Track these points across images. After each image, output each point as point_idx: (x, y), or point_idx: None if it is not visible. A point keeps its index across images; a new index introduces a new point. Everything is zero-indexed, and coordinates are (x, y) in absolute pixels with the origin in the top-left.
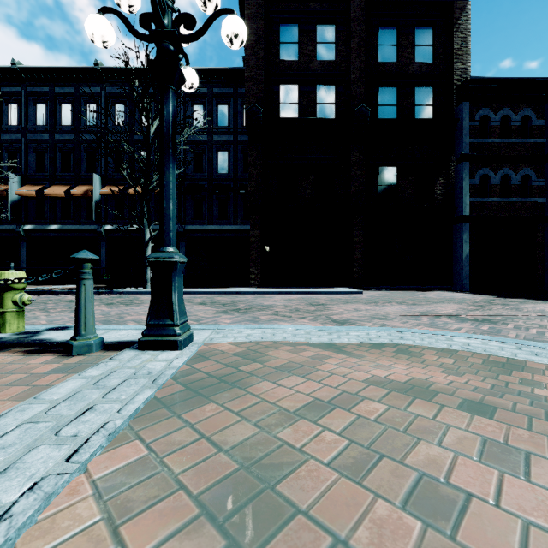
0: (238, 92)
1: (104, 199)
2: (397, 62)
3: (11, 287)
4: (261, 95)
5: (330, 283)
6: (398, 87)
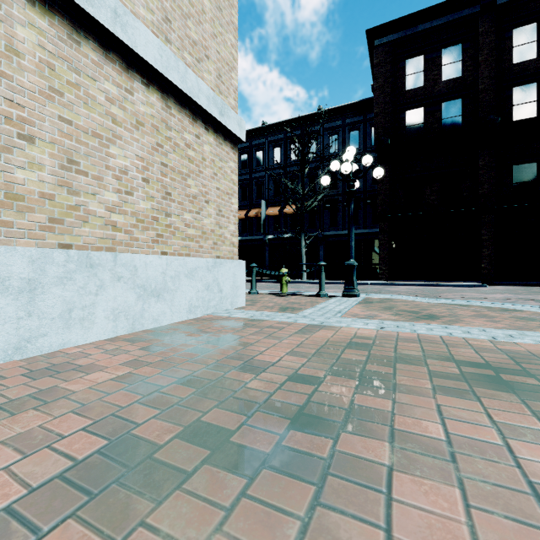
0: (367, 117)
1: (267, 217)
2: (537, 58)
3: (285, 275)
4: (388, 124)
5: (455, 278)
6: (538, 83)
